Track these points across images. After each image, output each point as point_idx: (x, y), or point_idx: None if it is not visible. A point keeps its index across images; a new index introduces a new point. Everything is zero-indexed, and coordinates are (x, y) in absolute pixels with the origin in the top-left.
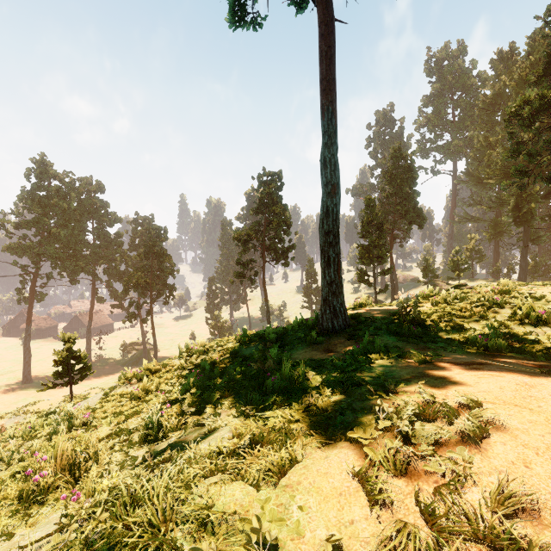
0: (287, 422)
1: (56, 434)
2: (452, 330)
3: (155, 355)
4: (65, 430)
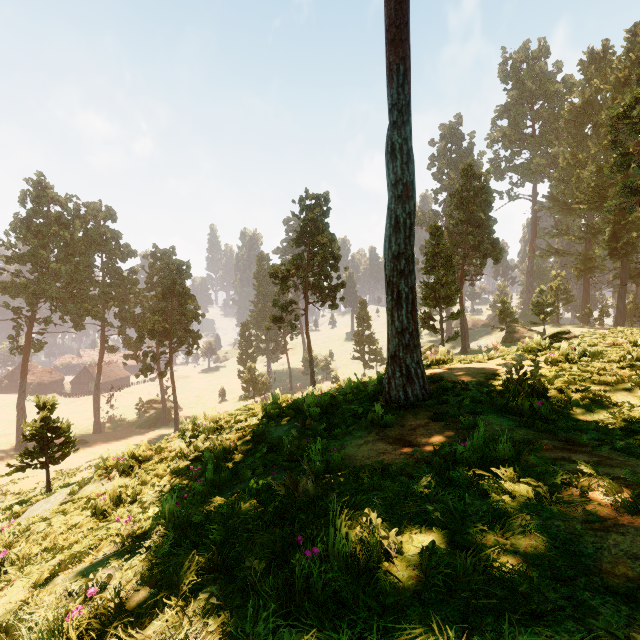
0: None
1: None
2: (594, 405)
3: (175, 416)
4: None
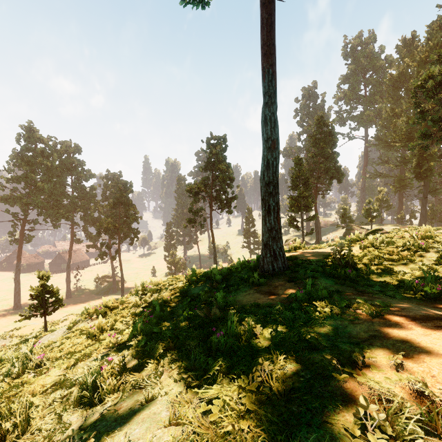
0: (237, 419)
1: (10, 376)
2: (383, 272)
3: (122, 286)
4: (19, 372)
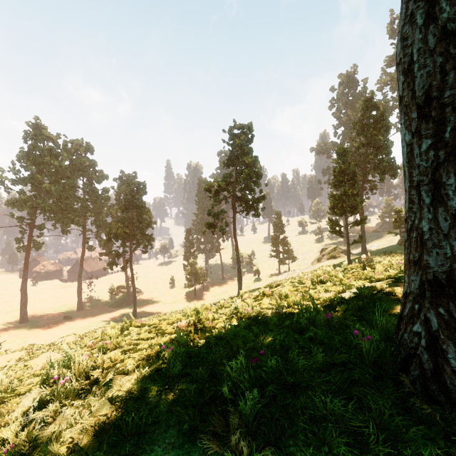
0: None
1: None
2: None
3: (134, 300)
4: None
